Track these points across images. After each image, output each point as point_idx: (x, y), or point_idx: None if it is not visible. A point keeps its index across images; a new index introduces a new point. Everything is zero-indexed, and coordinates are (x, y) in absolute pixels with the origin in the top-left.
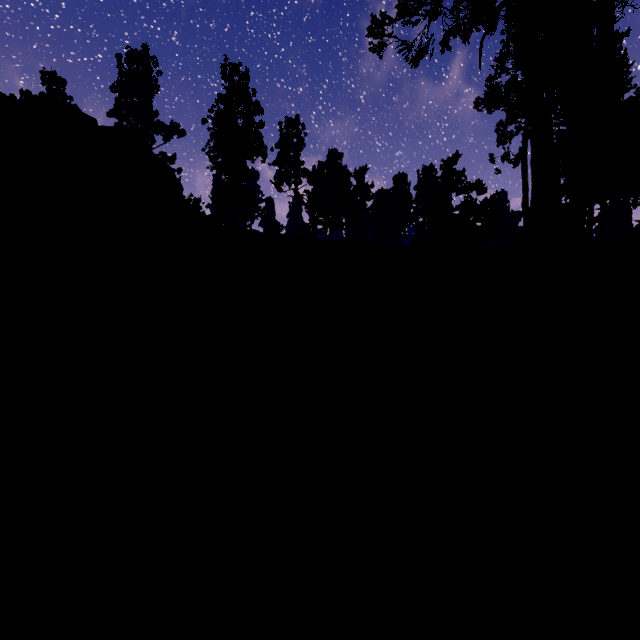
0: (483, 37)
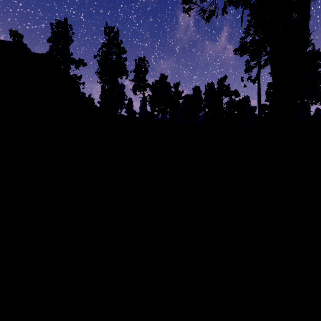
0: (244, 8)
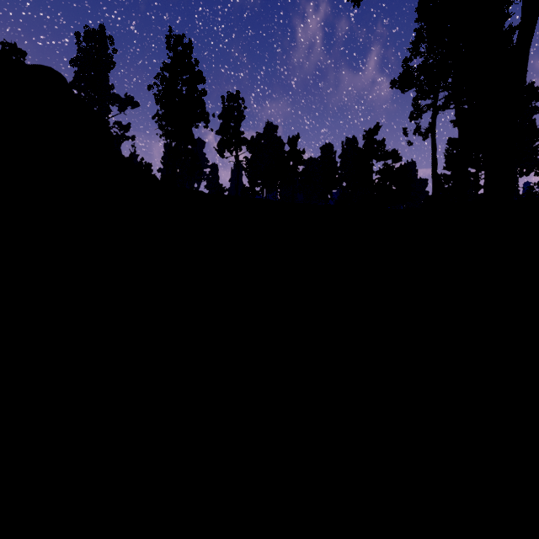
0: None
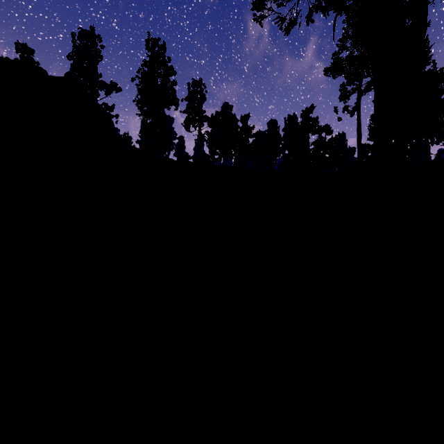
0: (336, 15)
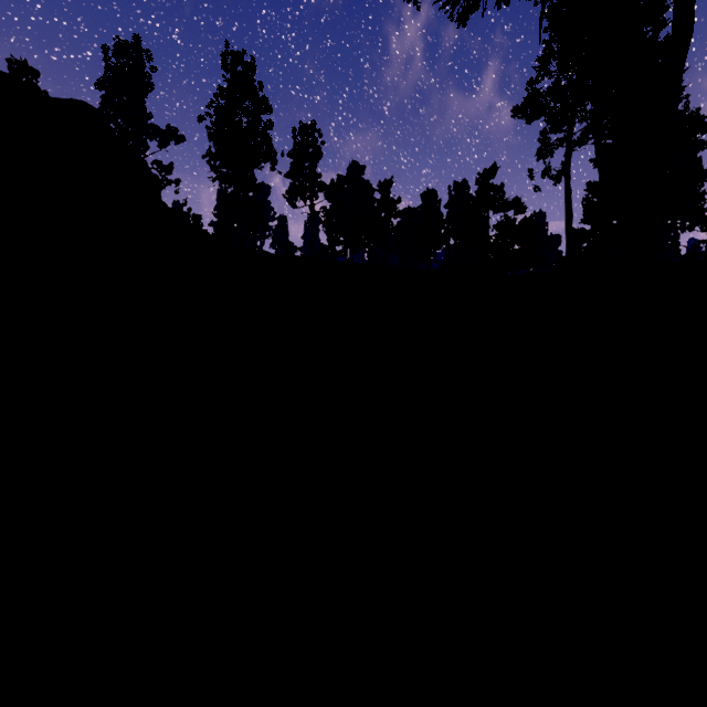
0: None
